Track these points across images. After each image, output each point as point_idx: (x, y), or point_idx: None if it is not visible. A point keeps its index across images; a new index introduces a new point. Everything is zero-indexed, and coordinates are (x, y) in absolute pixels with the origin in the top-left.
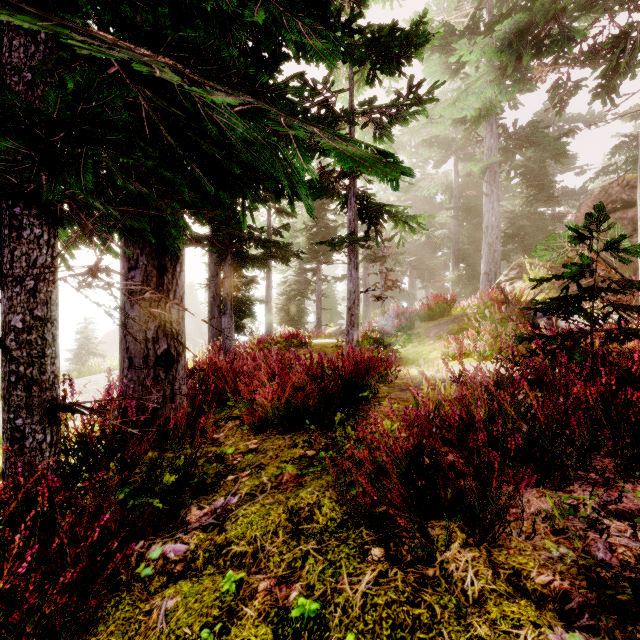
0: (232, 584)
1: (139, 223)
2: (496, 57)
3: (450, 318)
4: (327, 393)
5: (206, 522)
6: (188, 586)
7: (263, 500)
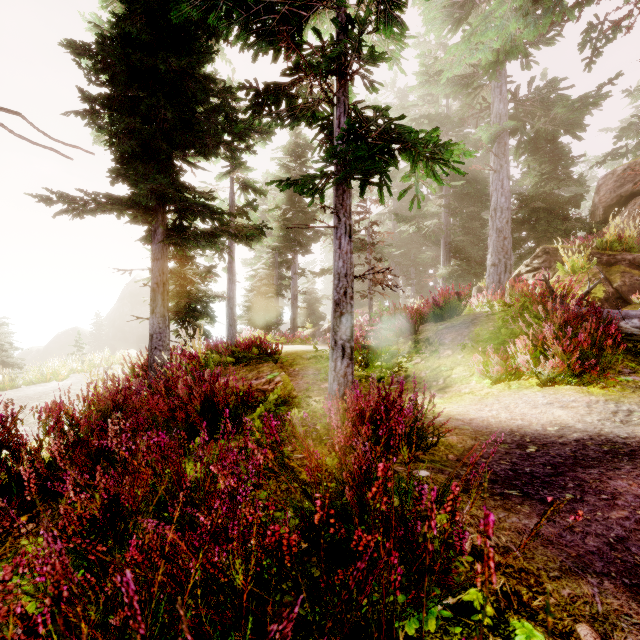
0: None
1: None
2: None
3: (466, 319)
4: None
5: None
6: None
7: None
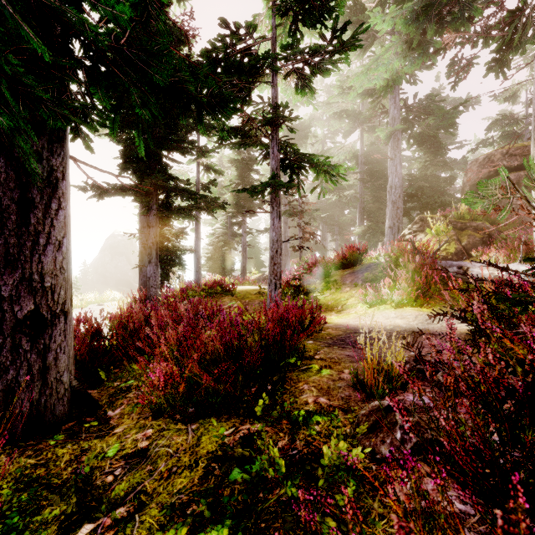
0: None
1: None
2: (405, 29)
3: (363, 267)
4: (246, 364)
5: None
6: None
7: None
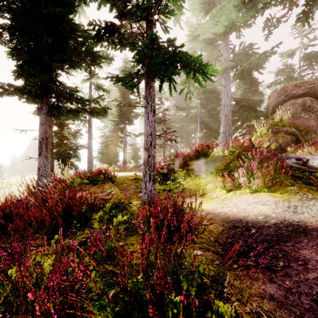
0: None
1: None
2: None
3: (212, 158)
4: None
5: None
6: None
7: None
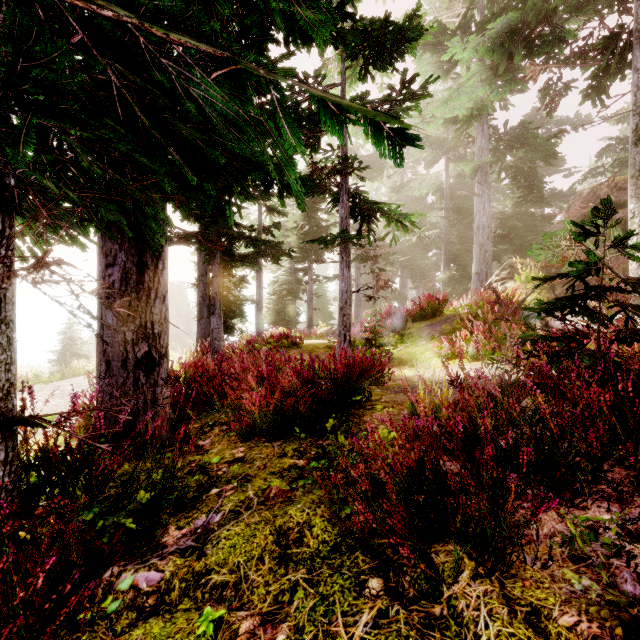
0: (209, 625)
1: (114, 215)
2: (488, 56)
3: (442, 318)
4: (318, 397)
5: (184, 545)
6: (159, 626)
7: (248, 519)
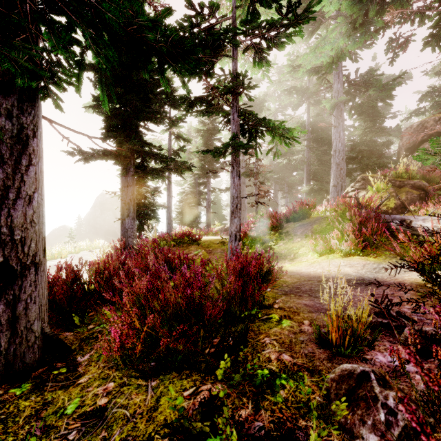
0: None
1: None
2: (349, 10)
3: (312, 220)
4: (207, 317)
5: None
6: None
7: None
